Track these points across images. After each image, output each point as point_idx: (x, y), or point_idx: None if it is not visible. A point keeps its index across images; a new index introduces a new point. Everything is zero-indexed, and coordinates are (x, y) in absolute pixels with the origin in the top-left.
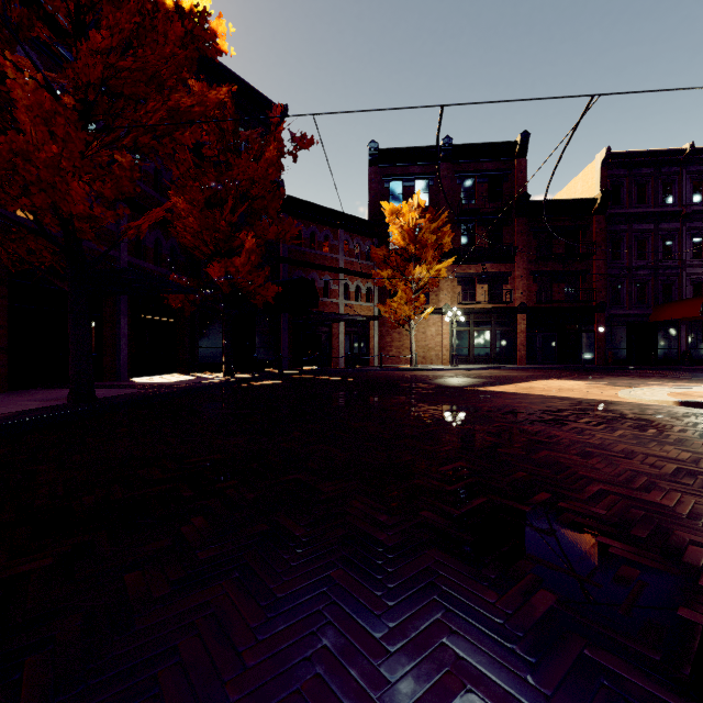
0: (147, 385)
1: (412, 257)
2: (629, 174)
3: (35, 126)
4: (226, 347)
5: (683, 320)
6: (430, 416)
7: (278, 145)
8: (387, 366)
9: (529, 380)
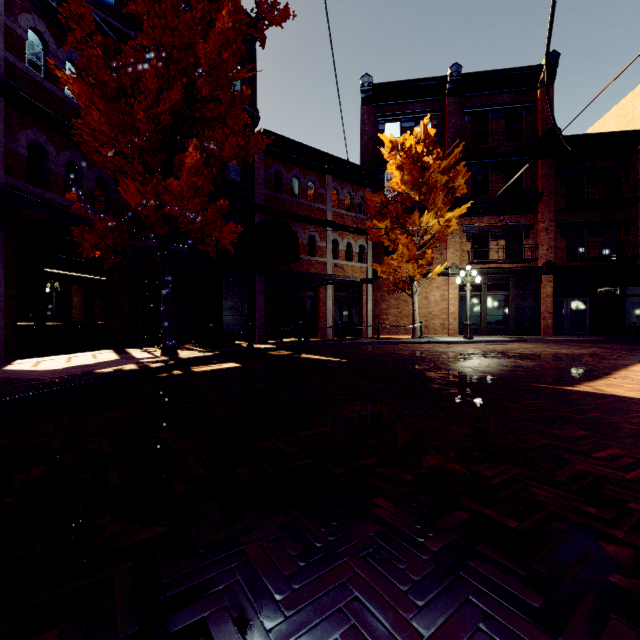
0: None
1: (415, 205)
2: None
3: None
4: (165, 314)
5: None
6: None
7: (236, 15)
8: (383, 337)
9: (620, 364)
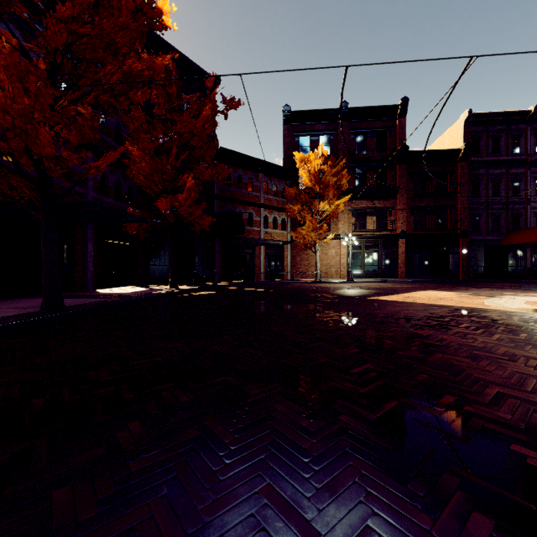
0: (108, 295)
1: (317, 195)
2: (486, 130)
3: (12, 83)
4: (172, 265)
5: (529, 244)
6: (336, 322)
7: (212, 106)
8: (297, 280)
9: (411, 291)
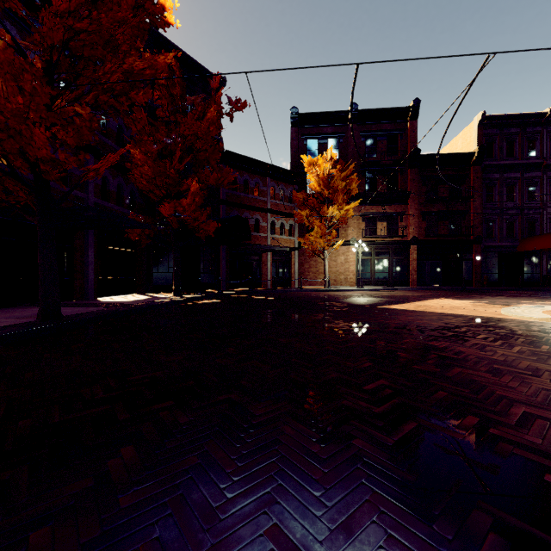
0: (109, 303)
1: (326, 200)
2: (501, 133)
3: (5, 82)
4: (175, 272)
5: (544, 250)
6: (346, 332)
7: (217, 107)
8: (305, 287)
9: (423, 299)
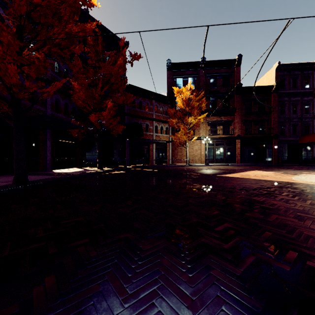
0: (59, 173)
1: (187, 113)
2: (289, 74)
3: None
4: (99, 155)
5: (314, 142)
6: (201, 191)
7: (123, 58)
8: (175, 164)
9: (244, 171)
